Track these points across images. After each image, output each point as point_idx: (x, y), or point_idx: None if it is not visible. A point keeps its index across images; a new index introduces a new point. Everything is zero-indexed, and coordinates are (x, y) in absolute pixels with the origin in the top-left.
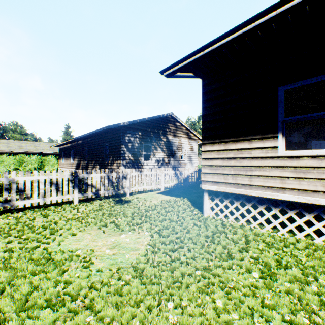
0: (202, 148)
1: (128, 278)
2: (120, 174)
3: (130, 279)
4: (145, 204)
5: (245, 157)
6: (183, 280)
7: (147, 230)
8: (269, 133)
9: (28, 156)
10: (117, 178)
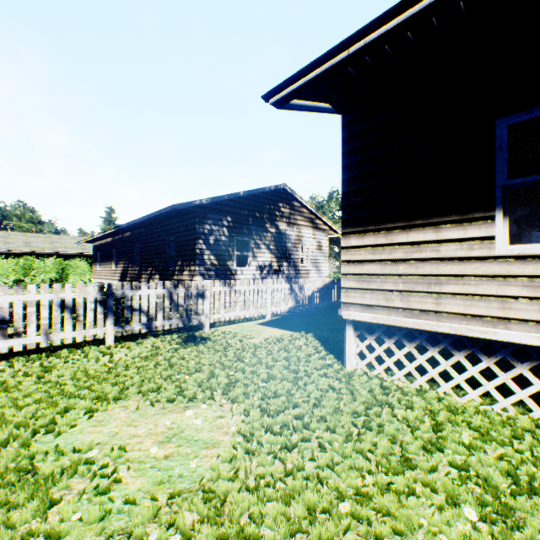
0: (343, 241)
1: (190, 520)
2: (192, 290)
3: (195, 525)
4: (237, 346)
5: (427, 257)
6: (311, 527)
7: (238, 400)
8: (477, 211)
9: (41, 258)
10: (186, 297)
